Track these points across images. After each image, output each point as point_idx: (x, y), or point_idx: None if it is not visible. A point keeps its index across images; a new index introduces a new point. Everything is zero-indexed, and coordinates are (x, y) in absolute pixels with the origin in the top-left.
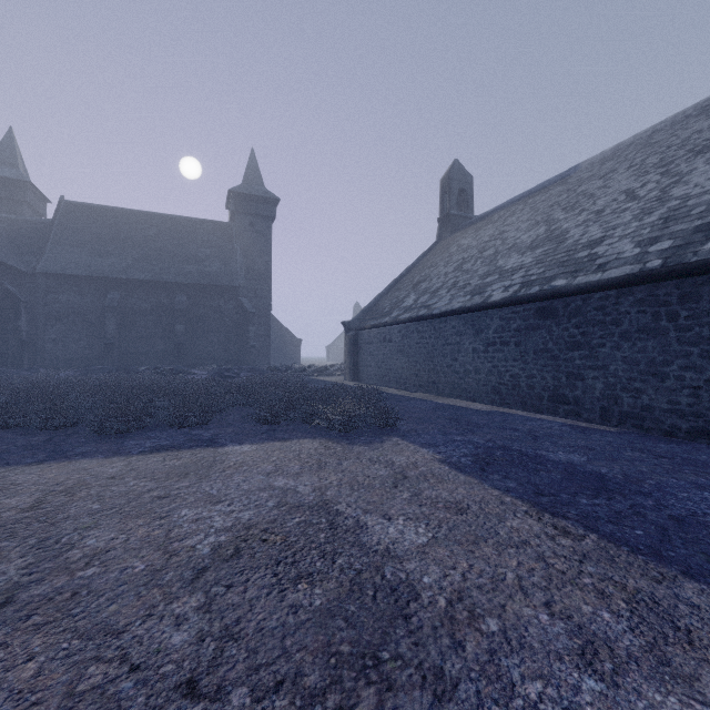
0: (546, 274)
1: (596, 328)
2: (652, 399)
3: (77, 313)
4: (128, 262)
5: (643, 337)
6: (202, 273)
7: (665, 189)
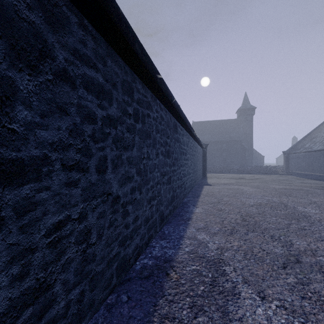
0: None
1: None
2: None
3: None
4: (209, 136)
5: None
6: (230, 137)
7: None
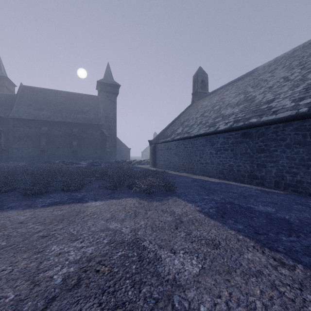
0: (246, 116)
1: (272, 142)
2: (302, 177)
3: (27, 136)
4: (51, 113)
5: (297, 146)
6: (85, 118)
7: (304, 75)
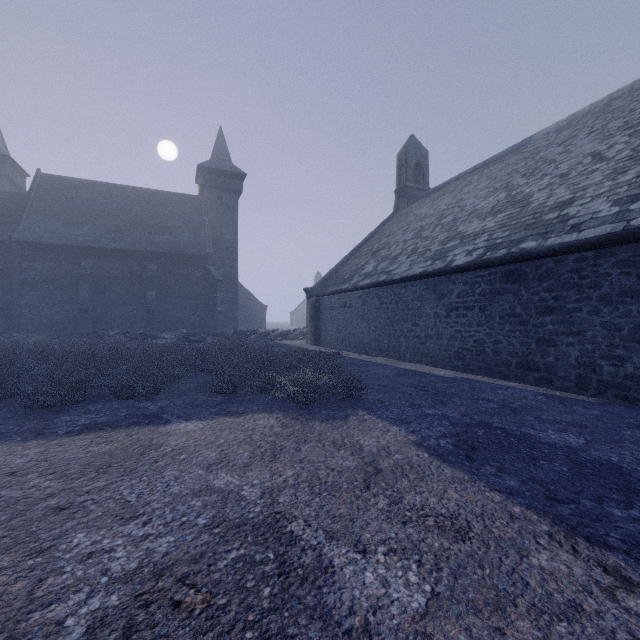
0: (512, 237)
1: (570, 292)
2: (638, 368)
3: (51, 280)
4: (101, 232)
5: (627, 301)
6: (172, 243)
7: (637, 148)
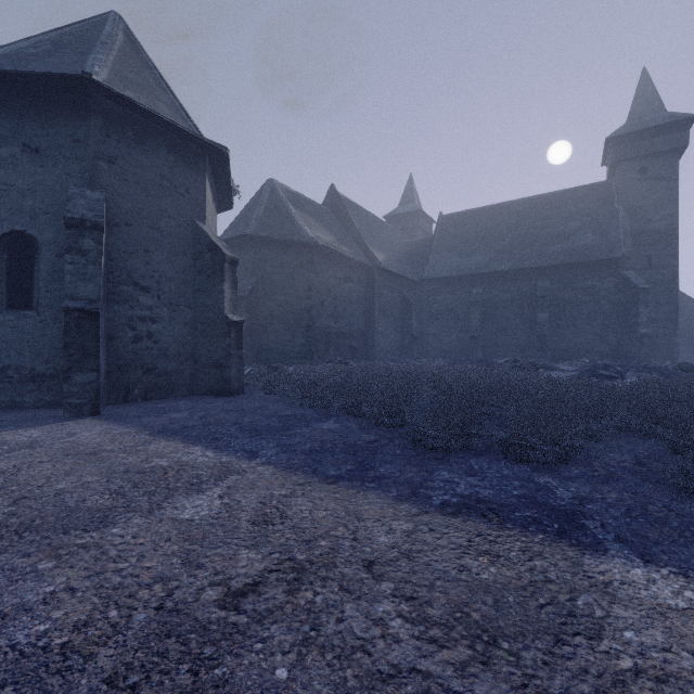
0: None
1: None
2: None
3: (449, 310)
4: (490, 256)
5: None
6: (569, 250)
7: None
